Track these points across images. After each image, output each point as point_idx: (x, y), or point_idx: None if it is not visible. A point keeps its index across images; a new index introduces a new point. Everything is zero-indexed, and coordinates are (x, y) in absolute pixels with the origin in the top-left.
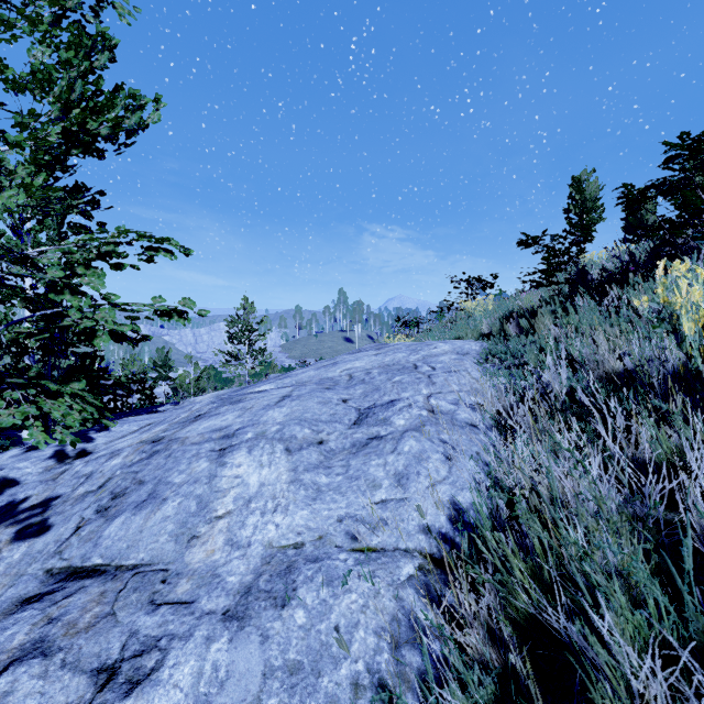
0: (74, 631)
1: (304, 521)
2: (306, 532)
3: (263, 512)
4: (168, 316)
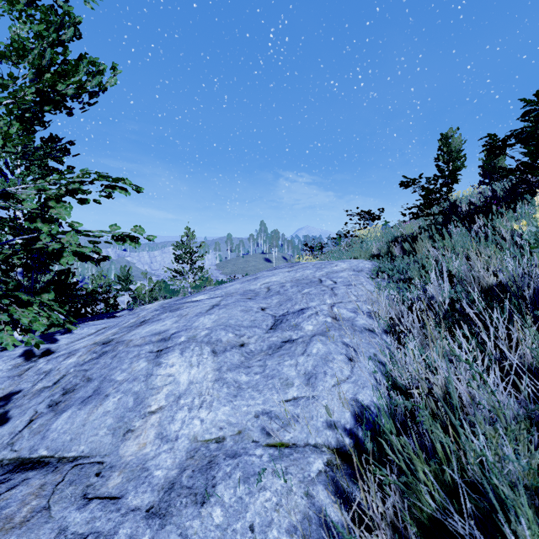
0: (9, 526)
1: (225, 417)
2: (227, 427)
3: (190, 407)
4: (123, 240)
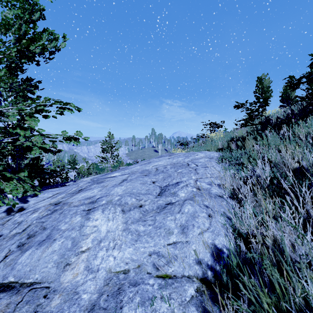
0: None
1: (129, 255)
2: (130, 263)
3: (107, 248)
4: (69, 140)
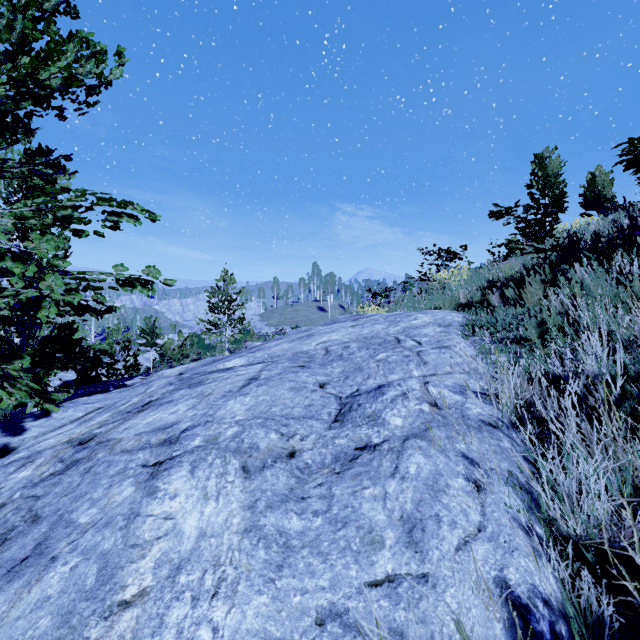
0: None
1: (260, 623)
2: None
3: (196, 595)
4: (131, 285)
